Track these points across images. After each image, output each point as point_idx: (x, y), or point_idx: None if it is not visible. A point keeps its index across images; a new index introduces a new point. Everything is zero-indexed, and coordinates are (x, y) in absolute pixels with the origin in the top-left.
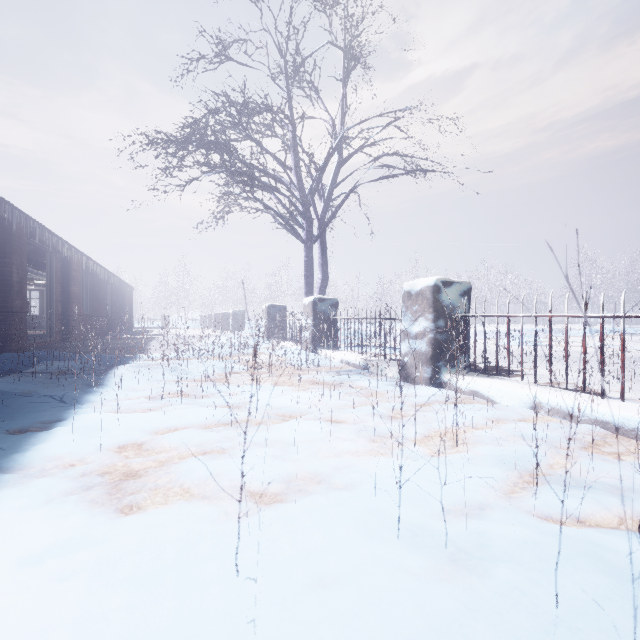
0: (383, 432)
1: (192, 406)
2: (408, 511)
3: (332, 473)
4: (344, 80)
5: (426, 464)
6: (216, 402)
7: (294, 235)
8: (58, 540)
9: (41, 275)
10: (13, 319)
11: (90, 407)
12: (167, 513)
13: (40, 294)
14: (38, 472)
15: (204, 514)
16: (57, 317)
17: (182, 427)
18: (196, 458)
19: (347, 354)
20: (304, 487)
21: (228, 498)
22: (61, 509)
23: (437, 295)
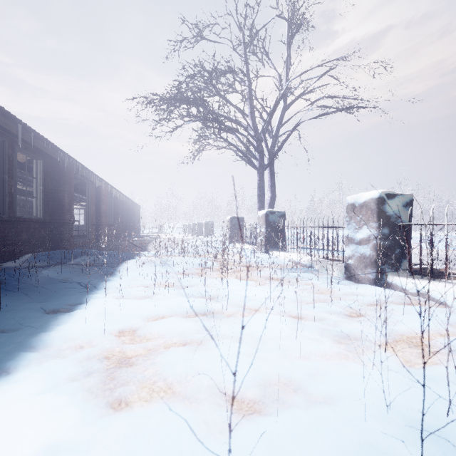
0: (345, 333)
1: (176, 296)
2: (416, 455)
3: (307, 381)
4: (289, 43)
5: (407, 379)
6: (194, 293)
7: (250, 164)
8: (49, 442)
9: (84, 199)
10: (65, 227)
11: (104, 293)
12: (150, 419)
13: (85, 211)
14: (55, 353)
15: (184, 424)
16: (93, 226)
17: (168, 315)
18: (178, 350)
19: (294, 255)
20: (281, 396)
21: (207, 402)
22: (60, 400)
23: (381, 206)
